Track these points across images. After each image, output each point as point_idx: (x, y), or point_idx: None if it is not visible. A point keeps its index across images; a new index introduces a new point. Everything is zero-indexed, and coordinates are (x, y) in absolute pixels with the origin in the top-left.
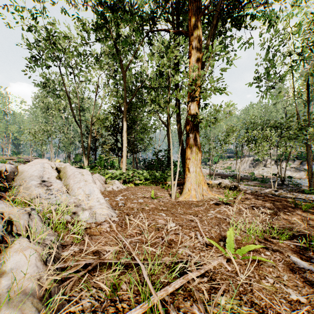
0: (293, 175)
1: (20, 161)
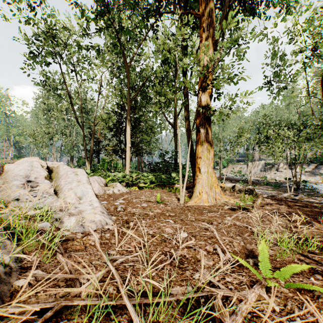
0: (307, 179)
1: None
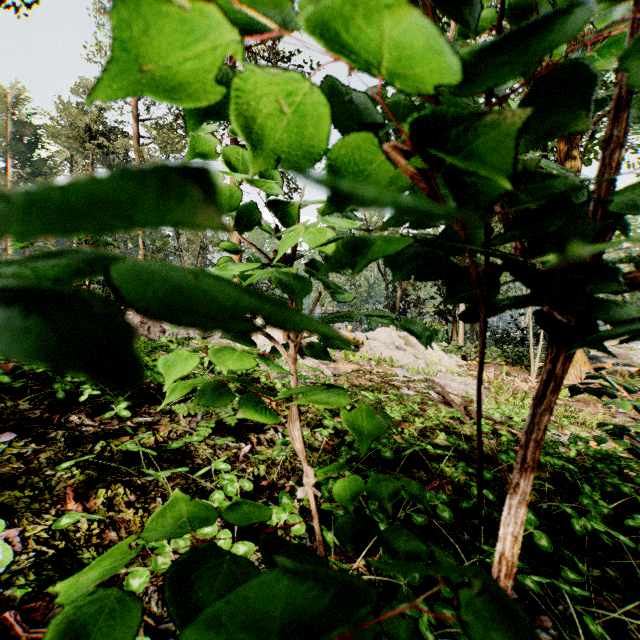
0: None
1: None
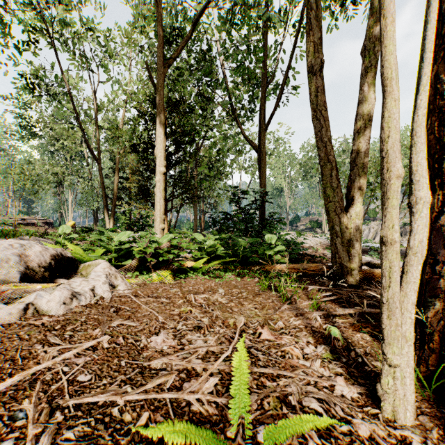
0: None
1: (7, 223)
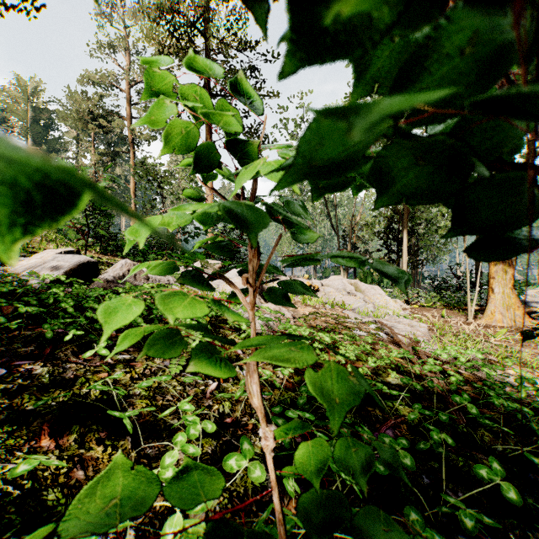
0: None
1: (269, 276)
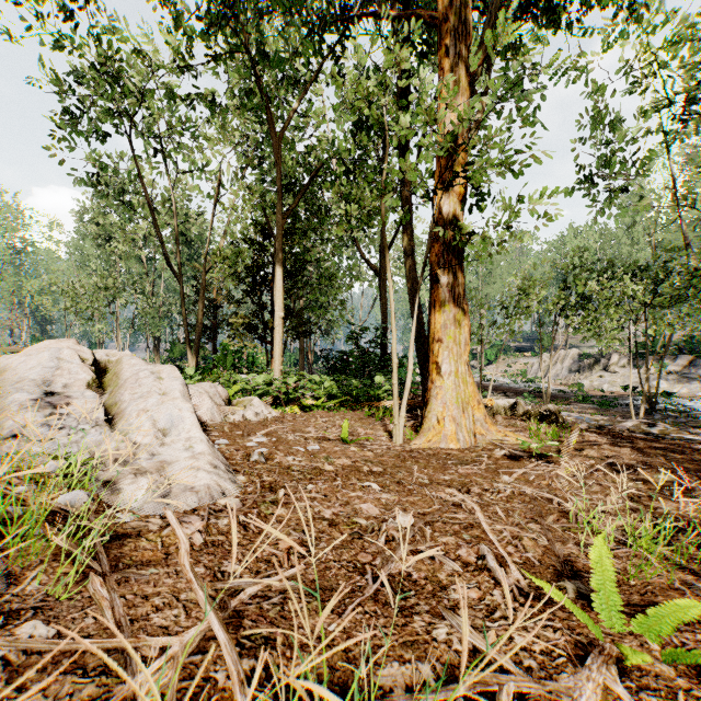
0: (673, 390)
1: None
